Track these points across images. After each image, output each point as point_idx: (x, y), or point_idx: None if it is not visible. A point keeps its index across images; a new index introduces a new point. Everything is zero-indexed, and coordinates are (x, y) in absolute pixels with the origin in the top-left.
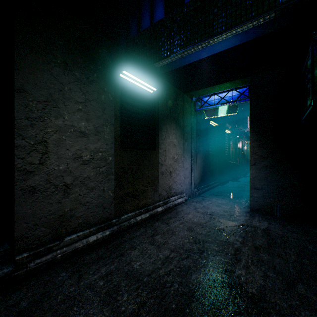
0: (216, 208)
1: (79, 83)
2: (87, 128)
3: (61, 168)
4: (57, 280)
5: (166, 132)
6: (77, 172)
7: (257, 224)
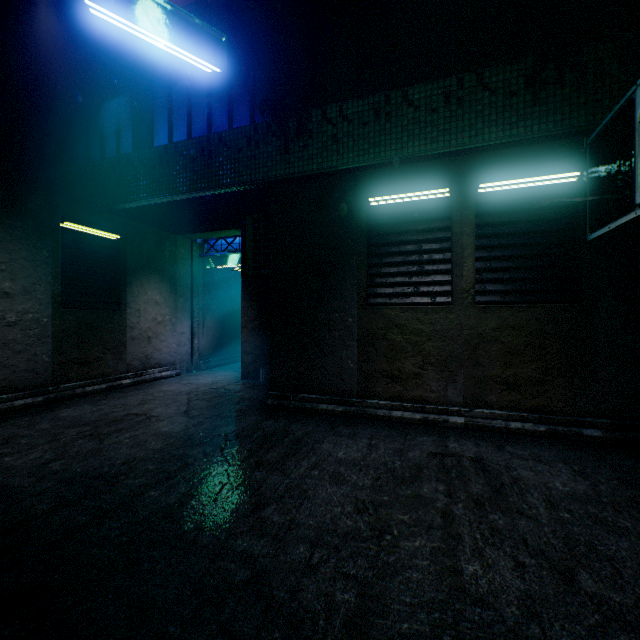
0: (209, 379)
1: (3, 243)
2: (13, 289)
3: None
4: None
5: (140, 287)
6: (0, 334)
7: (230, 387)
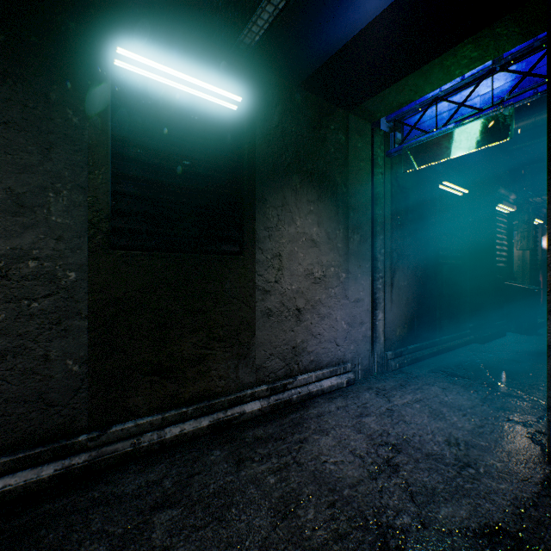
0: (427, 422)
1: None
2: None
3: None
4: None
5: (281, 209)
6: None
7: None
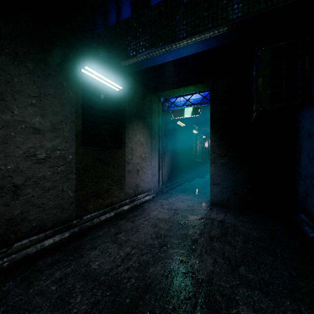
0: (181, 203)
1: (32, 75)
2: (42, 124)
3: (9, 168)
4: (1, 291)
5: (133, 131)
6: (30, 172)
7: (215, 216)
